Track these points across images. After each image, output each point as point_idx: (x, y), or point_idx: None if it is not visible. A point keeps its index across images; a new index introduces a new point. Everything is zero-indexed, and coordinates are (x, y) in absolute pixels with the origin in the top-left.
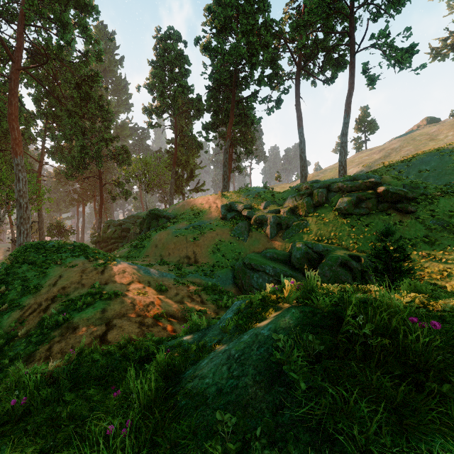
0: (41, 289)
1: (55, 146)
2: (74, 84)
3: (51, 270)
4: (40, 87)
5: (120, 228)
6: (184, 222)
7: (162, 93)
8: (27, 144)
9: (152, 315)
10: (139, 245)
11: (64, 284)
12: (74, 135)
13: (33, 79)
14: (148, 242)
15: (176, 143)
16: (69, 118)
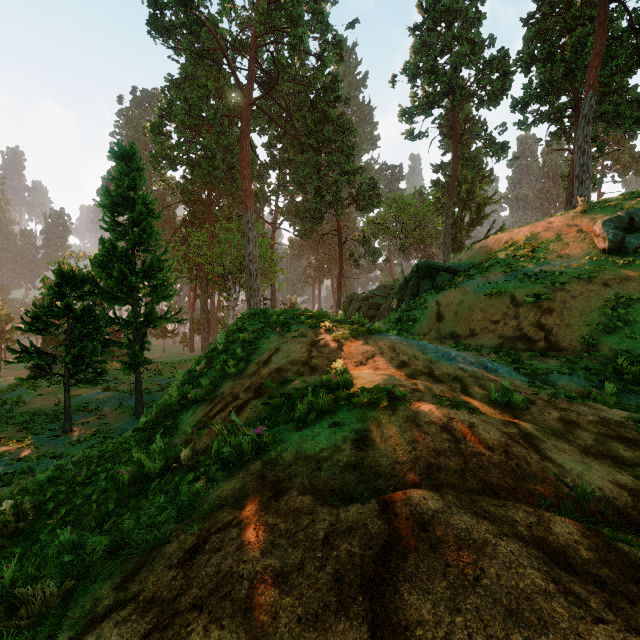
0: (245, 370)
1: (289, 204)
2: (308, 105)
3: (266, 341)
4: (273, 129)
5: (367, 303)
6: (495, 271)
7: (433, 69)
8: (261, 207)
9: (547, 498)
10: (404, 317)
11: (281, 363)
12: (308, 178)
13: (266, 120)
14: (422, 312)
15: (455, 156)
16: (302, 155)
